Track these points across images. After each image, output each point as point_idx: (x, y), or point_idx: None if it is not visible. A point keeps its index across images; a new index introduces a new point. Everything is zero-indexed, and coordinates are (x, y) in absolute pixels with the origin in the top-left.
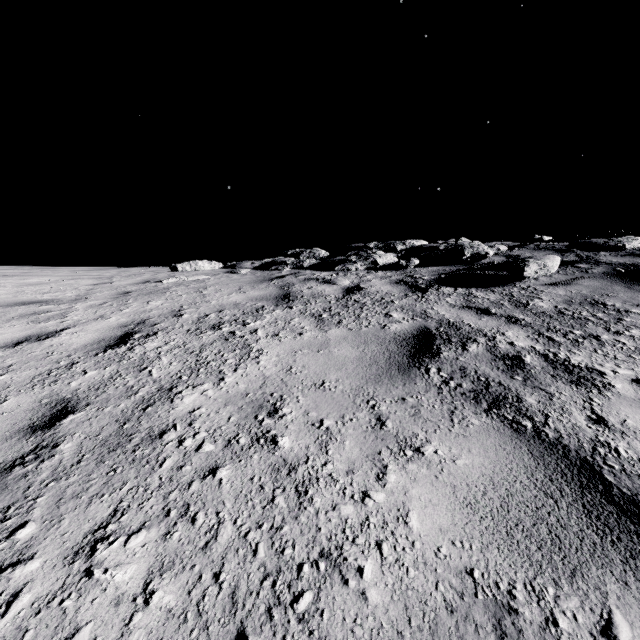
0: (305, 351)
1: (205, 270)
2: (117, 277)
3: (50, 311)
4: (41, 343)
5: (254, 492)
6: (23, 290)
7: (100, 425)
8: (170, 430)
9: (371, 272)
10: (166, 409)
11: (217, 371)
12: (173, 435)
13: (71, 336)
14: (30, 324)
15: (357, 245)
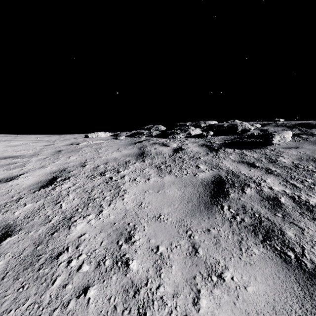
0: (150, 191)
1: (102, 137)
2: (57, 141)
3: (17, 162)
4: (7, 183)
5: (109, 312)
6: (7, 149)
7: (23, 246)
8: (64, 252)
9: (188, 139)
10: (65, 234)
11: (99, 205)
12: (65, 256)
13: (24, 179)
14: (4, 171)
15: (180, 123)
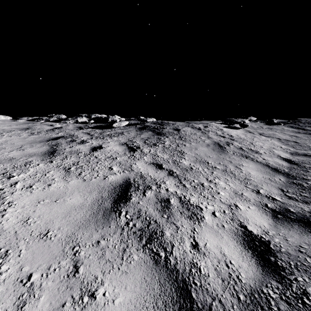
0: (17, 139)
1: (1, 119)
2: None
3: None
4: None
5: None
6: None
7: None
8: None
9: (74, 124)
10: None
11: None
12: None
13: None
14: None
15: (79, 114)
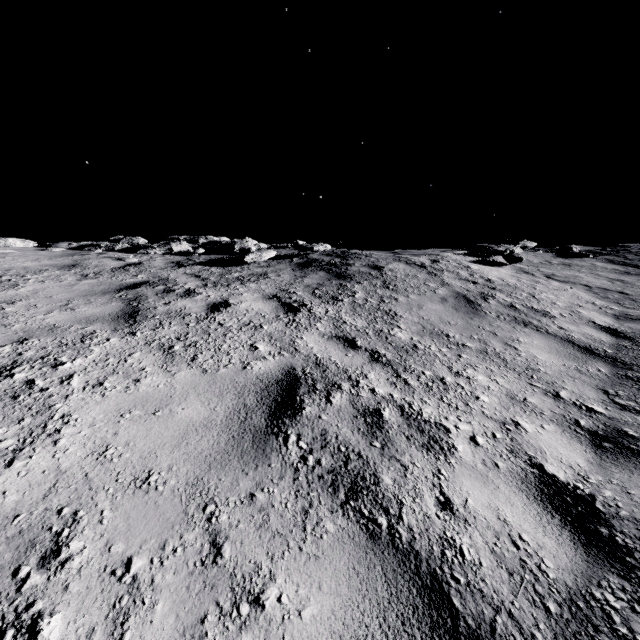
0: (56, 287)
1: (17, 247)
2: None
3: None
4: None
5: None
6: None
7: None
8: None
9: (165, 256)
10: None
11: None
12: None
13: None
14: None
15: (173, 237)
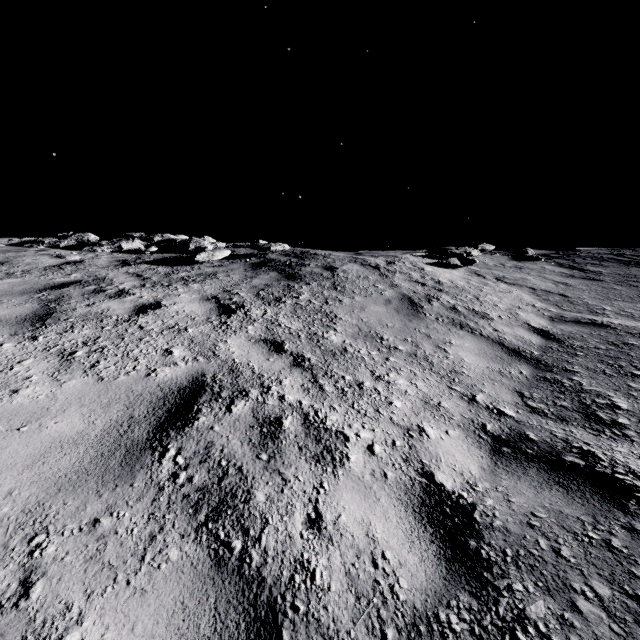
0: None
1: None
2: None
3: None
4: None
5: None
6: None
7: None
8: None
9: (113, 254)
10: None
11: None
12: None
13: None
14: None
15: (127, 234)
